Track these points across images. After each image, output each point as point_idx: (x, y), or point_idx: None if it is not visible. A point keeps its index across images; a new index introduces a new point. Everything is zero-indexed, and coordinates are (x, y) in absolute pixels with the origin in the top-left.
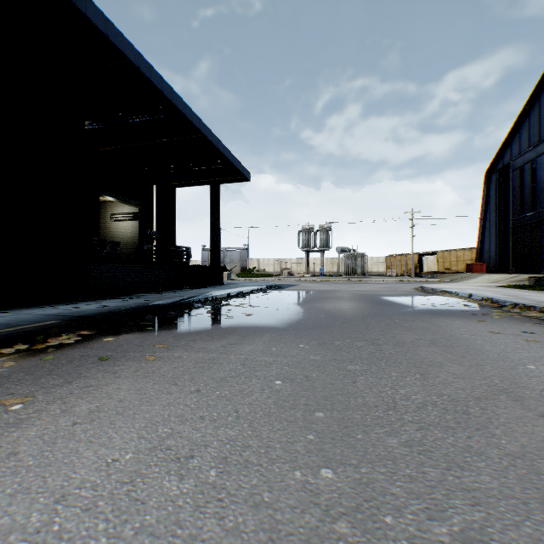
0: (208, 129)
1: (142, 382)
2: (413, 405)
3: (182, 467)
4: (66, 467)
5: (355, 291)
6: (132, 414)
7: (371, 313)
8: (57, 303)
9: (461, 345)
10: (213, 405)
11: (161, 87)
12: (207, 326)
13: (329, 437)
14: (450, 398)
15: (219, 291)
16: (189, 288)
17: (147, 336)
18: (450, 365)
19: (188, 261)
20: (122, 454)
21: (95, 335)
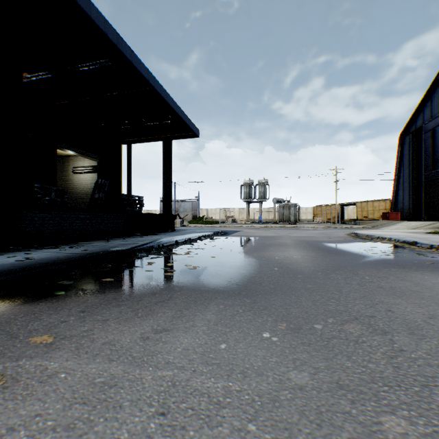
0: (157, 82)
1: None
2: None
3: None
4: None
5: (296, 238)
6: None
7: (328, 265)
8: None
9: None
10: None
11: (104, 29)
12: (138, 288)
13: None
14: None
15: (167, 239)
16: (140, 235)
17: (46, 309)
18: None
19: (140, 209)
20: None
21: None
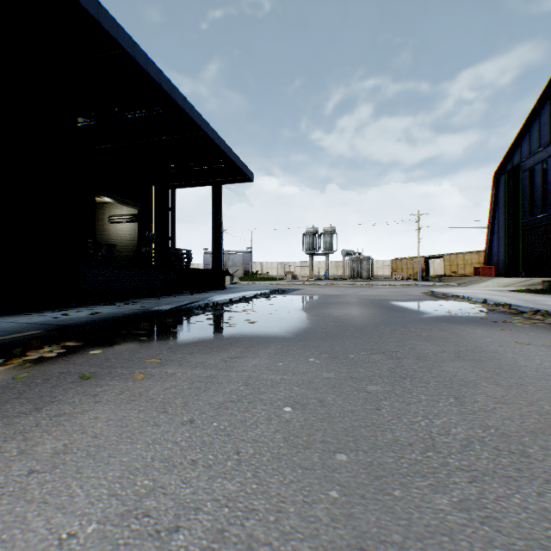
0: (209, 126)
1: (125, 409)
2: (456, 443)
3: (162, 547)
4: (2, 548)
5: (363, 296)
6: (106, 456)
7: (383, 320)
8: (46, 310)
9: (491, 359)
10: (209, 443)
11: (159, 80)
12: (207, 336)
13: (358, 494)
14: (498, 431)
15: (221, 296)
16: (189, 293)
17: (139, 347)
18: (486, 386)
19: (188, 264)
20: (83, 524)
21: (82, 346)
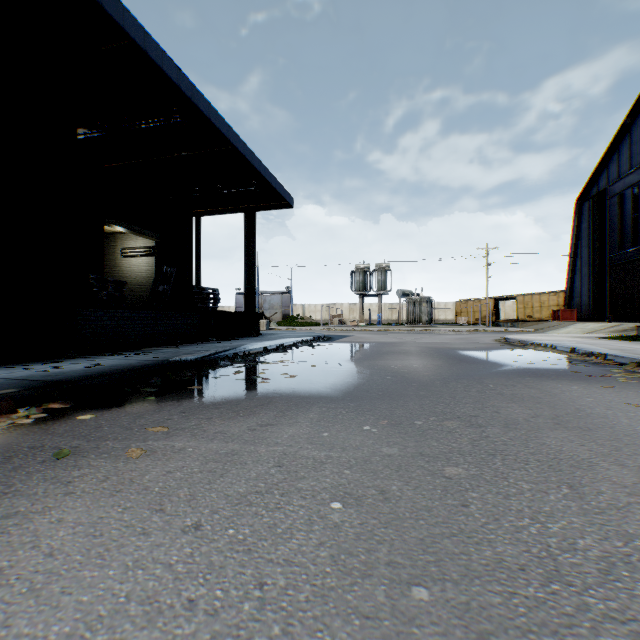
0: (240, 139)
1: (105, 506)
2: (590, 566)
3: None
4: None
5: (424, 344)
6: (57, 593)
7: (453, 374)
8: (35, 361)
9: (602, 427)
10: (219, 567)
11: (177, 80)
12: (232, 395)
13: None
14: None
15: (254, 344)
16: (216, 340)
17: (144, 410)
18: (607, 467)
19: (215, 306)
20: None
21: (70, 409)
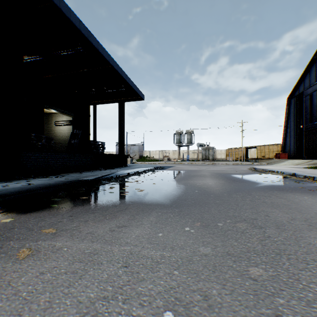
0: (115, 62)
1: None
2: None
3: None
4: None
5: (212, 171)
6: None
7: (232, 188)
8: None
9: None
10: None
11: (79, 27)
12: (105, 203)
13: None
14: None
15: (122, 171)
16: (103, 169)
17: (47, 215)
18: None
19: (103, 151)
20: None
21: (1, 214)
